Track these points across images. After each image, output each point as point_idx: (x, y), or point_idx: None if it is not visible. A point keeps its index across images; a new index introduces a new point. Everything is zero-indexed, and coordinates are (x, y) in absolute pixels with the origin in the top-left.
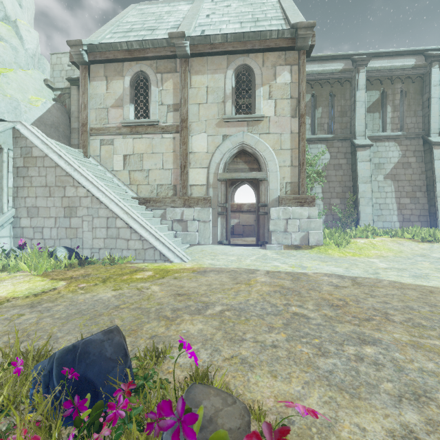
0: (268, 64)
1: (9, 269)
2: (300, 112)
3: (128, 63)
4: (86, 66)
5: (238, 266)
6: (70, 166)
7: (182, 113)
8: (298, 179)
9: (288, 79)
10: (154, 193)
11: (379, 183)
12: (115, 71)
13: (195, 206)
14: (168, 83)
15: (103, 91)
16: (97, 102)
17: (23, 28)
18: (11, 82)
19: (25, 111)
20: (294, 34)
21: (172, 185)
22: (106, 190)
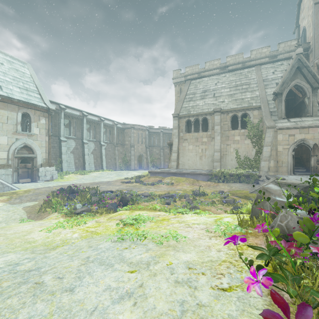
0: (37, 115)
1: None
2: (49, 135)
3: None
4: None
5: (42, 187)
6: None
7: None
8: (48, 157)
9: (44, 122)
10: None
11: (69, 154)
12: None
13: (3, 168)
14: None
15: None
16: None
17: None
18: None
19: None
20: (48, 109)
21: None
22: None
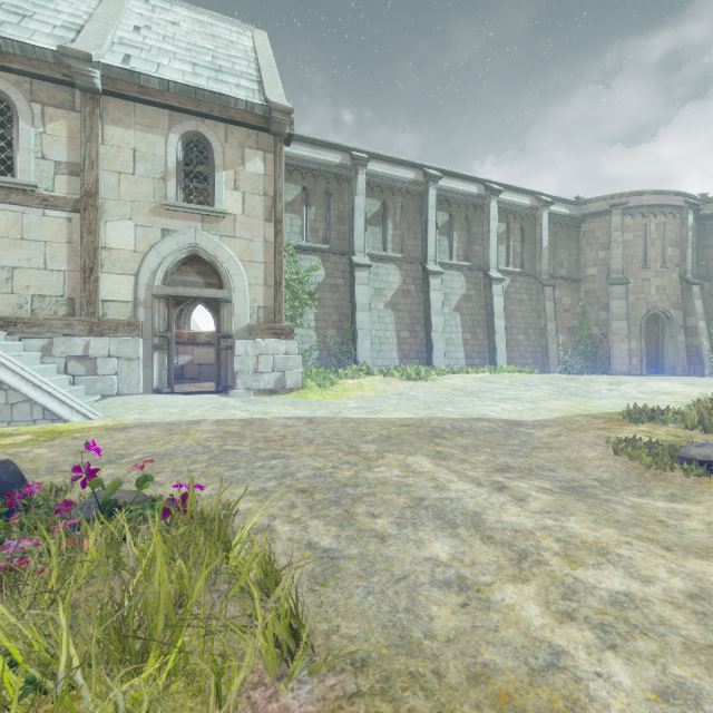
0: (233, 142)
1: None
2: (277, 216)
3: None
4: None
5: (179, 418)
6: None
7: (87, 181)
8: (274, 303)
9: (261, 169)
10: (26, 310)
11: (380, 312)
12: None
13: (112, 335)
14: (56, 125)
15: None
16: None
17: None
18: None
19: None
20: (268, 113)
21: (65, 298)
22: None
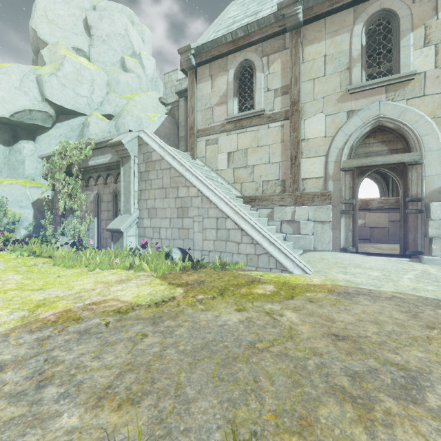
0: None
1: (134, 268)
2: None
3: (232, 55)
4: (194, 70)
5: (397, 289)
6: (182, 167)
7: (292, 94)
8: None
9: None
10: (259, 191)
11: None
12: (220, 67)
13: (309, 204)
14: (275, 65)
15: (208, 91)
16: (203, 104)
17: (145, 58)
18: (137, 105)
19: (146, 126)
20: None
21: (279, 180)
22: (214, 189)
